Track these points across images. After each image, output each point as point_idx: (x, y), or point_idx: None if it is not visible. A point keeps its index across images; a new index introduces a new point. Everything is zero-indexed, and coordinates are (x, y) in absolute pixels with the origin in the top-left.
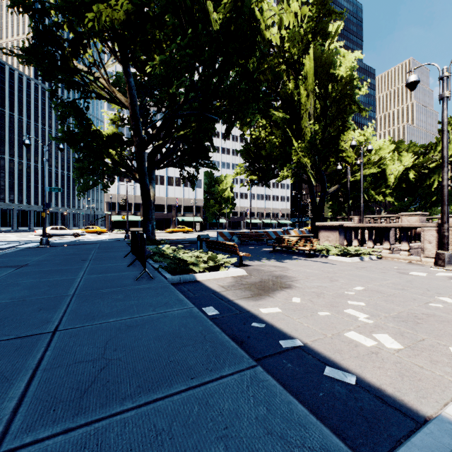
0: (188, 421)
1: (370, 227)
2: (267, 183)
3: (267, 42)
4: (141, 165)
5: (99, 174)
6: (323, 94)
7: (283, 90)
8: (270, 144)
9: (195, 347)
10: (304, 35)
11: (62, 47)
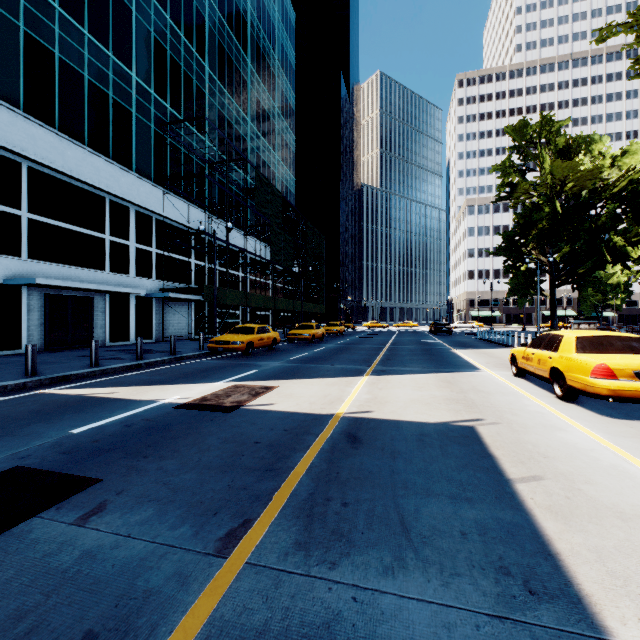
0: None
1: None
2: None
3: None
4: (552, 290)
5: (526, 296)
6: None
7: None
8: None
9: None
10: None
11: (517, 245)
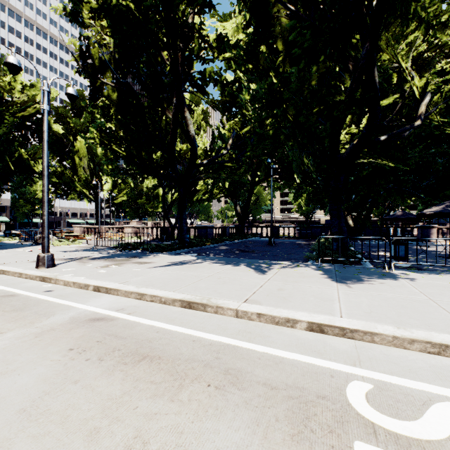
0: (4, 244)
1: (89, 227)
2: (69, 197)
3: (62, 114)
4: None
5: None
6: (92, 160)
7: (72, 148)
8: (65, 177)
9: (4, 243)
10: (84, 123)
11: None
